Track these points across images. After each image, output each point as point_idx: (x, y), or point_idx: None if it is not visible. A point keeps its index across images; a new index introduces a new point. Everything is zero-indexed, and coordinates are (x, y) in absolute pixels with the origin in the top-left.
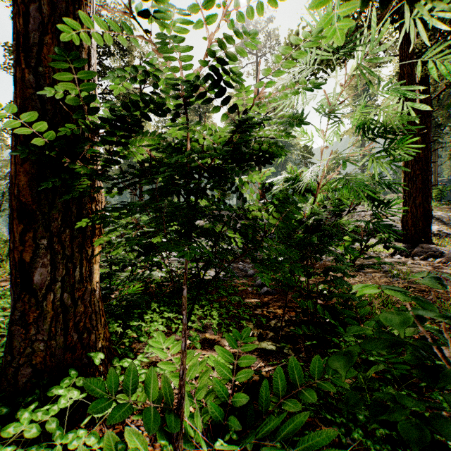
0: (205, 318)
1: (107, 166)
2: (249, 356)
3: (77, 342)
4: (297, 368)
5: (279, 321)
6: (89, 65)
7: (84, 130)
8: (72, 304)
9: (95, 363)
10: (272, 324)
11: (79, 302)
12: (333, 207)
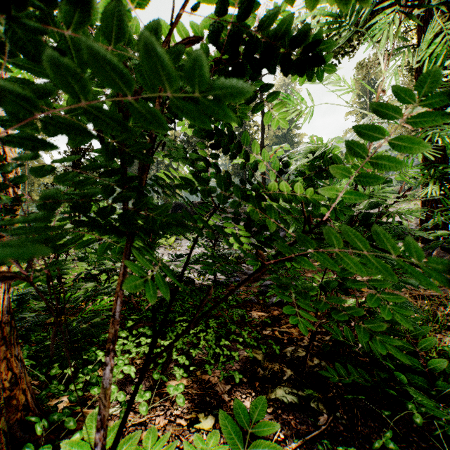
0: (198, 343)
1: None
2: None
3: None
4: None
5: (297, 348)
6: None
7: None
8: None
9: None
10: (288, 353)
11: None
12: None
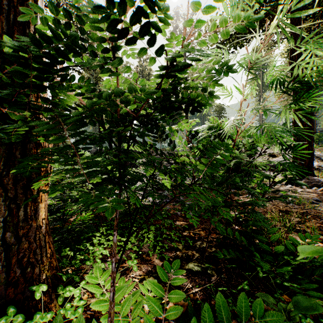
0: (143, 239)
1: (37, 113)
2: (178, 291)
3: (20, 277)
4: (224, 306)
5: (203, 242)
6: (35, 24)
7: (14, 78)
8: (16, 242)
9: (35, 297)
10: (197, 245)
11: (24, 239)
12: (247, 150)
